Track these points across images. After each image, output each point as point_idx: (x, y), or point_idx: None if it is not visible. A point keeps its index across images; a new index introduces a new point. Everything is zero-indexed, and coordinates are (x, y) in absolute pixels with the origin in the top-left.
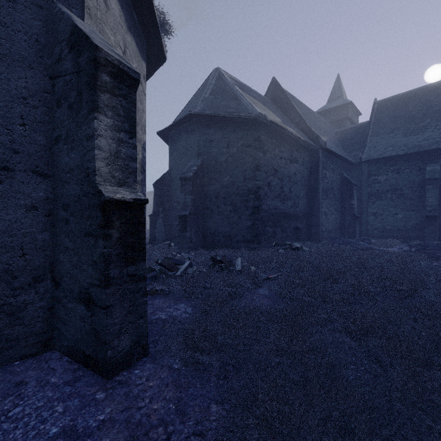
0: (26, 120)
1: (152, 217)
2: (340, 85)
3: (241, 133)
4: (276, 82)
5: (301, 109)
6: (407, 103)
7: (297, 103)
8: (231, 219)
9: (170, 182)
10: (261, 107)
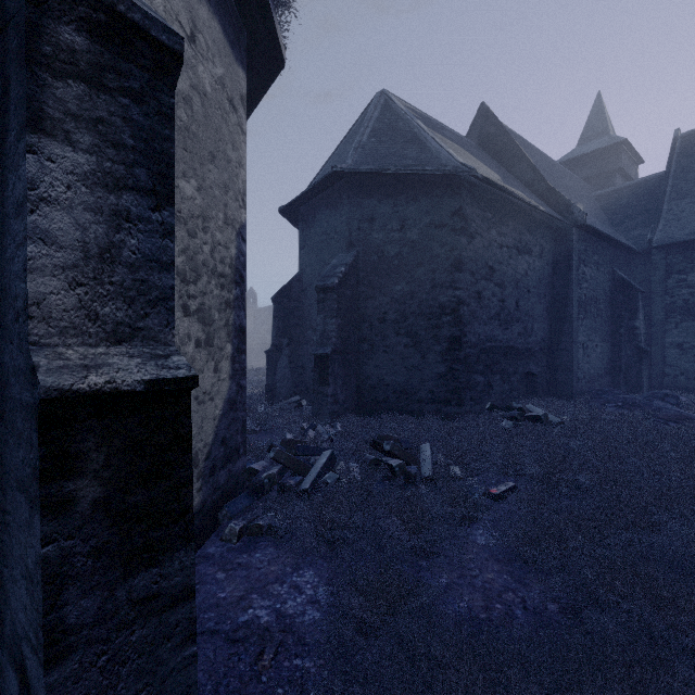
0: None
1: (270, 354)
2: (603, 111)
3: (427, 202)
4: (488, 111)
5: (533, 157)
6: None
7: (525, 146)
8: (408, 360)
9: (301, 293)
10: (463, 154)
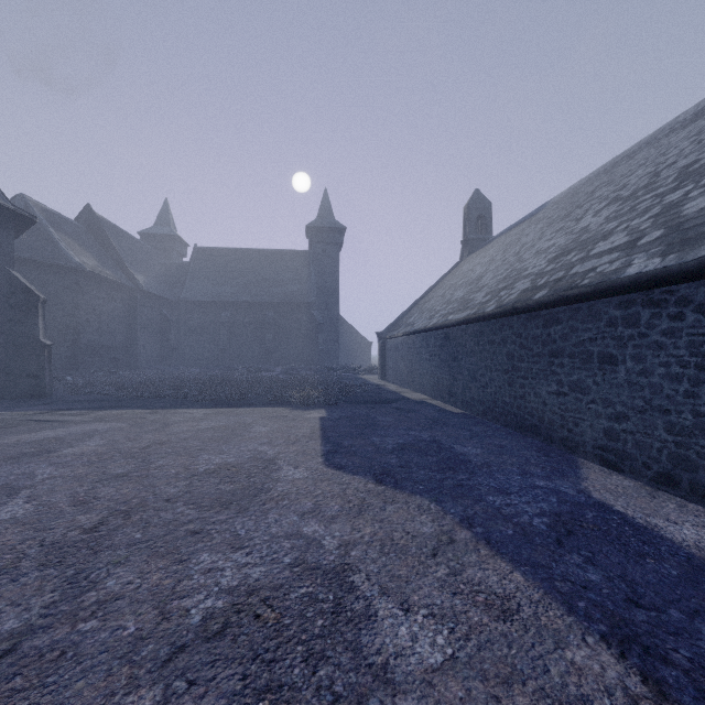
0: None
1: None
2: (168, 211)
3: (60, 276)
4: (92, 211)
5: (121, 242)
6: (217, 258)
7: (116, 233)
8: None
9: None
10: (79, 250)
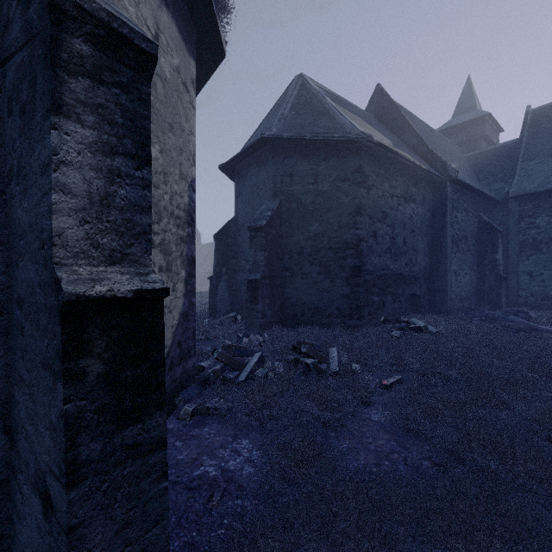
0: None
1: (213, 280)
2: (472, 91)
3: (334, 162)
4: (382, 90)
5: (418, 127)
6: None
7: (411, 118)
8: (320, 284)
9: (236, 232)
10: (363, 124)
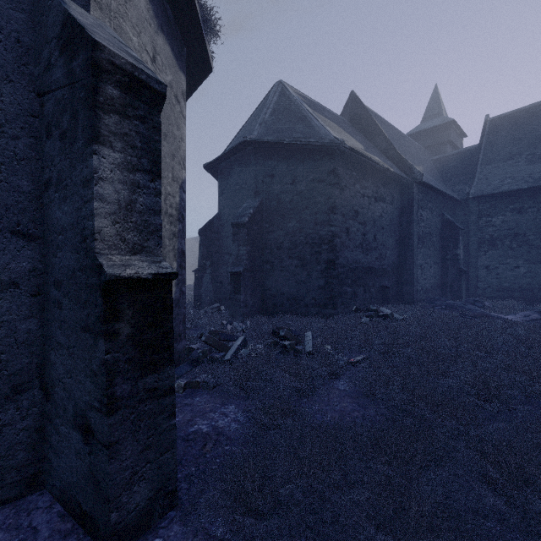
0: (1, 158)
1: (197, 273)
2: (439, 98)
3: (311, 164)
4: (356, 97)
5: (388, 132)
6: (532, 120)
7: (383, 123)
8: (297, 276)
9: (220, 228)
10: (337, 129)
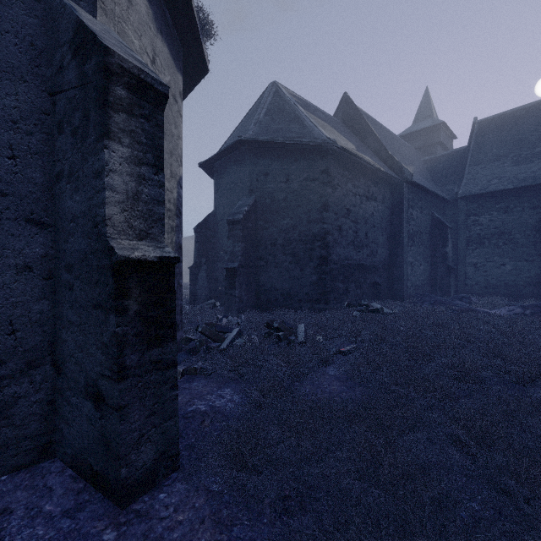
0: (17, 151)
1: (193, 269)
2: (429, 101)
3: (304, 163)
4: (348, 98)
5: (380, 133)
6: (517, 123)
7: (375, 124)
8: (291, 272)
9: (215, 225)
10: (329, 130)
